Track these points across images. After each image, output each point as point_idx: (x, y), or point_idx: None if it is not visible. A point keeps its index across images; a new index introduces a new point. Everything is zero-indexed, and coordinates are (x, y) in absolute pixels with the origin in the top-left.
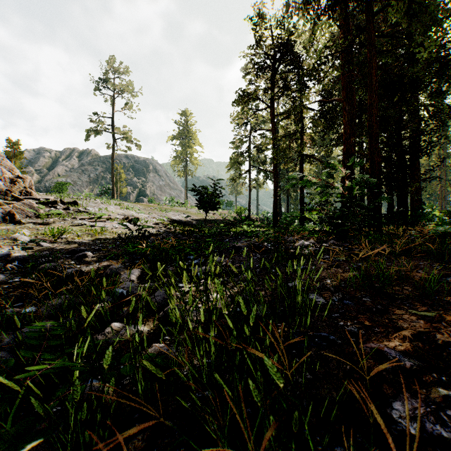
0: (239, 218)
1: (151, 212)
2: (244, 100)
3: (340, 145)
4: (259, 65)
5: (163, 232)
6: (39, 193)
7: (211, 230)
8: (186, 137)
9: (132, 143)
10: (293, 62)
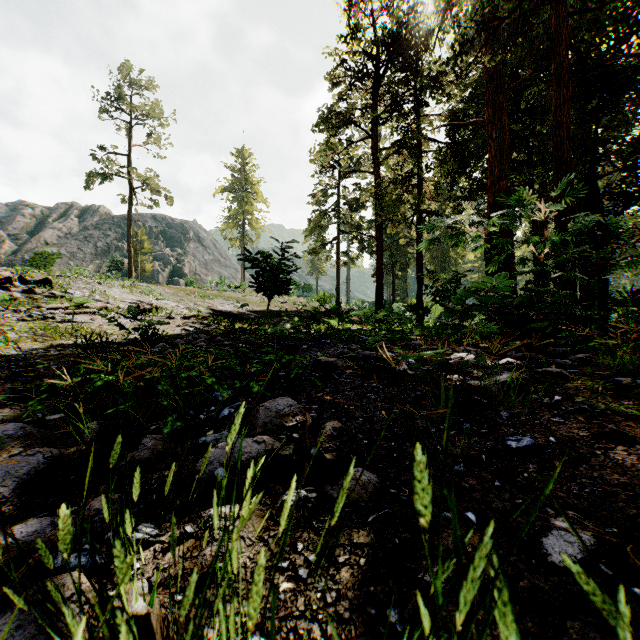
0: (322, 308)
1: (185, 299)
2: (331, 123)
3: (474, 199)
4: (354, 71)
5: (195, 332)
6: None
7: (274, 330)
8: (243, 188)
9: (159, 195)
10: (407, 66)
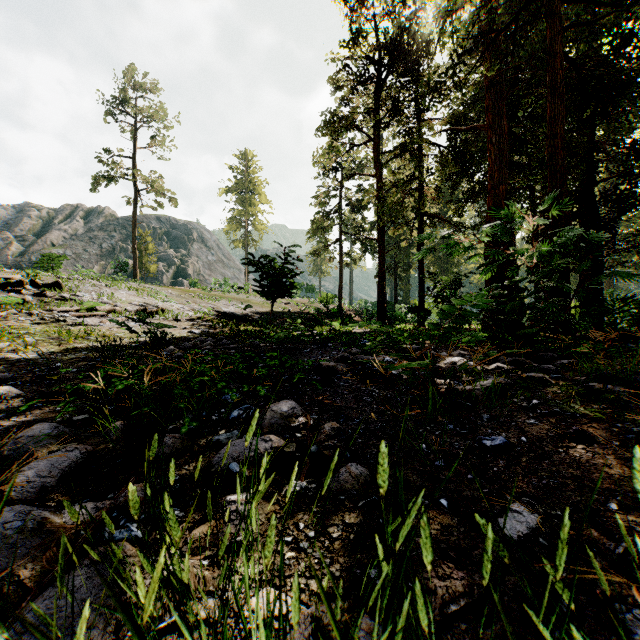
0: (324, 309)
1: (190, 301)
2: (333, 127)
3: (476, 201)
4: (357, 76)
5: (201, 335)
6: (7, 270)
7: (278, 334)
8: (247, 190)
9: (164, 197)
10: (408, 71)
